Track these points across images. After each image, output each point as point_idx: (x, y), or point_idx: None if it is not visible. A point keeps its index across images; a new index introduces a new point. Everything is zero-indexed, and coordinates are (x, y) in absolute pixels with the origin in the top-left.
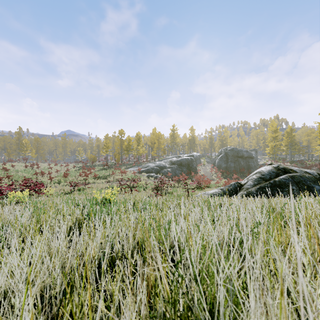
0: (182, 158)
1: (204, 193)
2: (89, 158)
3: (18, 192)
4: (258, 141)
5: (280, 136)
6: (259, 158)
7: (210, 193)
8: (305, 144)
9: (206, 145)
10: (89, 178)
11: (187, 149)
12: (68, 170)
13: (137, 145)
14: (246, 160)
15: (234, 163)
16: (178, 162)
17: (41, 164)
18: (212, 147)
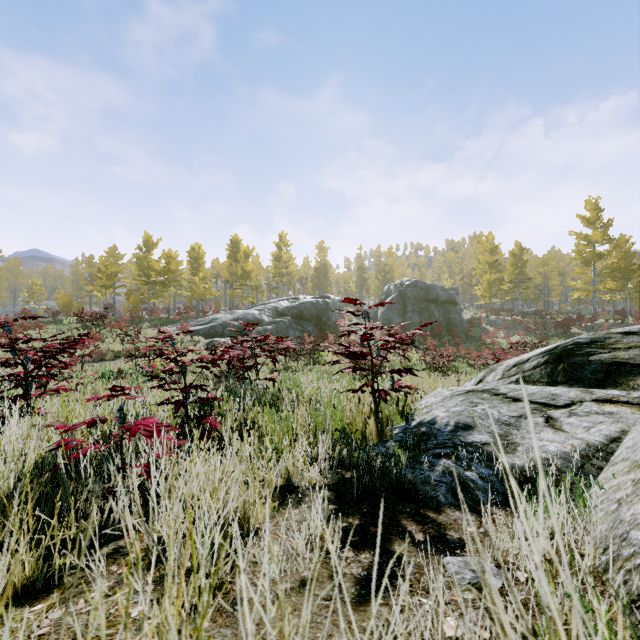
0: (303, 301)
1: None
2: (59, 306)
3: None
4: (452, 276)
5: None
6: None
7: None
8: (539, 281)
9: (351, 281)
10: None
11: (311, 290)
12: None
13: (192, 275)
14: (444, 309)
15: (419, 315)
16: (294, 311)
17: None
18: (363, 286)
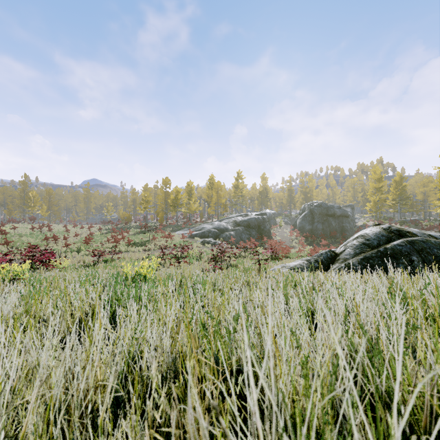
0: (250, 217)
1: (283, 266)
2: (122, 218)
3: (15, 265)
4: (355, 193)
5: (385, 187)
6: (356, 217)
7: (291, 266)
8: (420, 197)
9: (283, 199)
10: (121, 245)
11: (257, 205)
12: (92, 234)
13: (188, 200)
14: (339, 220)
15: (322, 224)
16: (245, 223)
17: (54, 226)
18: (291, 202)
